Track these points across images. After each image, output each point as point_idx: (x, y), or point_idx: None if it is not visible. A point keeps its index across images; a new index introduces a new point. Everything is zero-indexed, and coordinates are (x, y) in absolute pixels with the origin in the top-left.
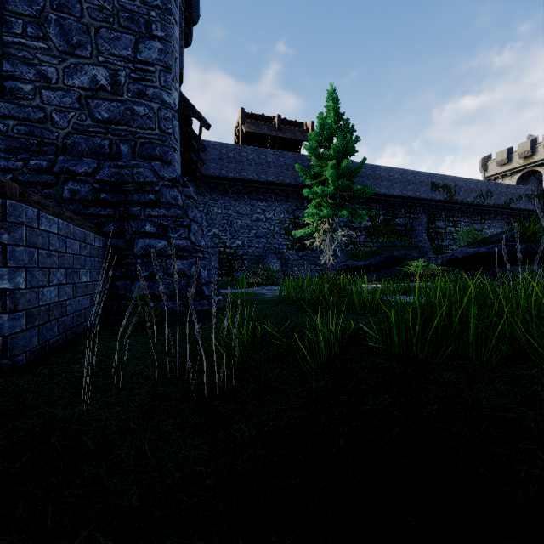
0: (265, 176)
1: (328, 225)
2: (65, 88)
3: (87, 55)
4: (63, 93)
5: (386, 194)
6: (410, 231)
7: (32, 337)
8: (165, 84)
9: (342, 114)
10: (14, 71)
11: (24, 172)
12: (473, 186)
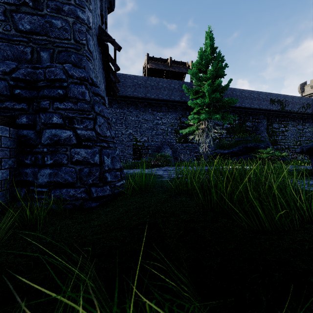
0: (162, 96)
1: (204, 126)
2: None
3: None
4: None
5: (240, 106)
6: (256, 130)
7: None
8: (79, 3)
9: (214, 50)
10: None
11: None
12: (297, 101)
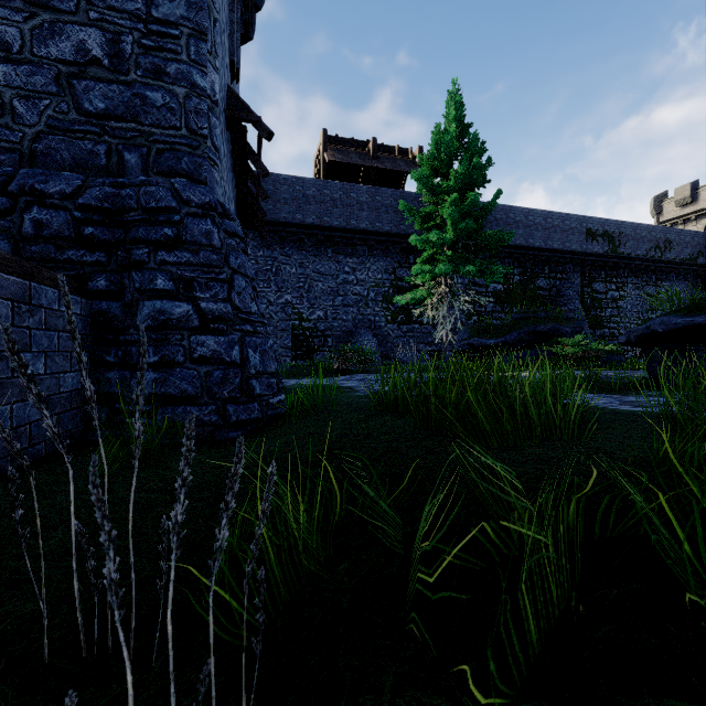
0: (356, 222)
1: (445, 287)
2: (35, 61)
3: (71, 9)
4: (31, 68)
5: (523, 245)
6: (557, 297)
7: None
8: (196, 58)
9: (465, 129)
10: None
11: None
12: (645, 234)
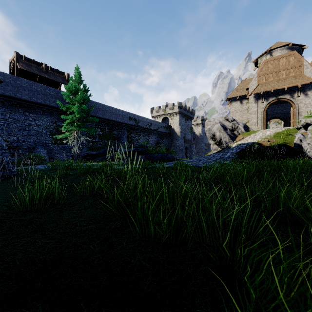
0: (36, 99)
1: (76, 134)
2: None
3: None
4: None
5: (109, 119)
6: (120, 137)
7: None
8: None
9: (83, 80)
10: None
11: None
12: (145, 120)
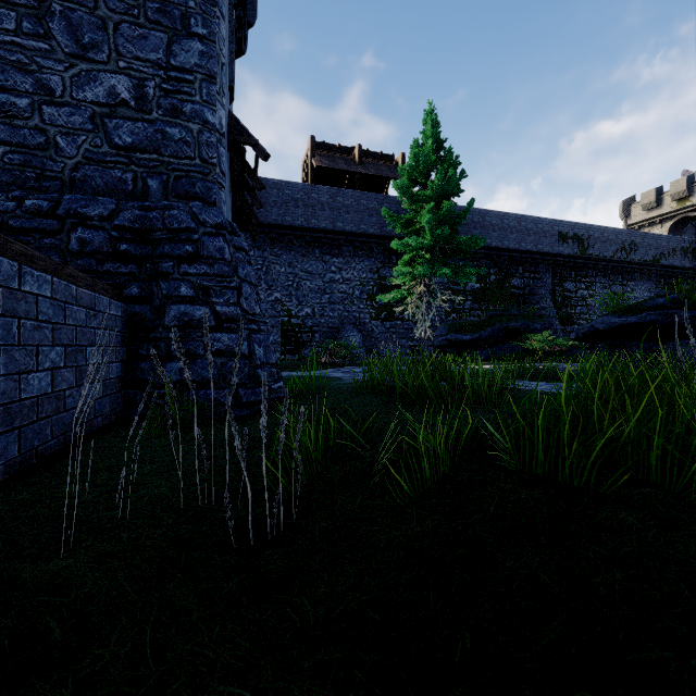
0: (342, 224)
1: (424, 288)
2: (74, 104)
3: (104, 59)
4: (71, 109)
5: (499, 247)
6: (531, 295)
7: (9, 445)
8: (208, 98)
9: (442, 142)
10: (4, 81)
11: (17, 216)
12: (611, 237)
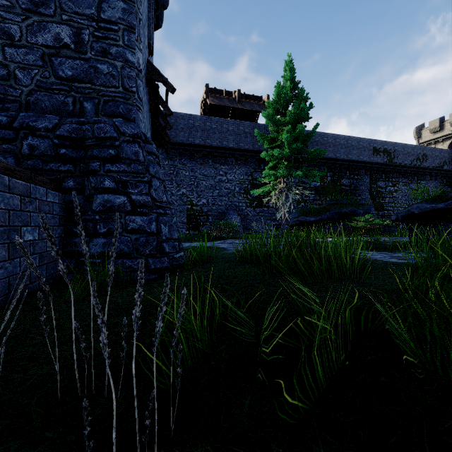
0: (227, 143)
1: (283, 185)
2: (29, 46)
3: (51, 13)
4: (26, 50)
5: (333, 158)
6: (355, 190)
7: None
8: (128, 43)
9: (296, 84)
10: None
11: None
12: (410, 150)
